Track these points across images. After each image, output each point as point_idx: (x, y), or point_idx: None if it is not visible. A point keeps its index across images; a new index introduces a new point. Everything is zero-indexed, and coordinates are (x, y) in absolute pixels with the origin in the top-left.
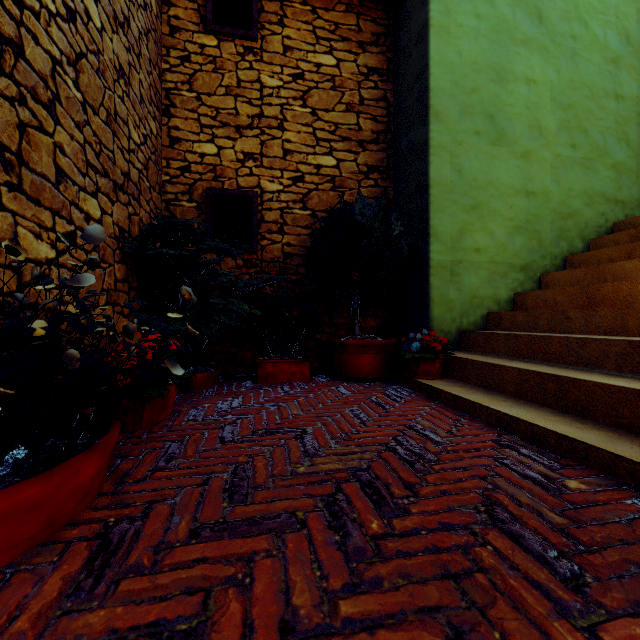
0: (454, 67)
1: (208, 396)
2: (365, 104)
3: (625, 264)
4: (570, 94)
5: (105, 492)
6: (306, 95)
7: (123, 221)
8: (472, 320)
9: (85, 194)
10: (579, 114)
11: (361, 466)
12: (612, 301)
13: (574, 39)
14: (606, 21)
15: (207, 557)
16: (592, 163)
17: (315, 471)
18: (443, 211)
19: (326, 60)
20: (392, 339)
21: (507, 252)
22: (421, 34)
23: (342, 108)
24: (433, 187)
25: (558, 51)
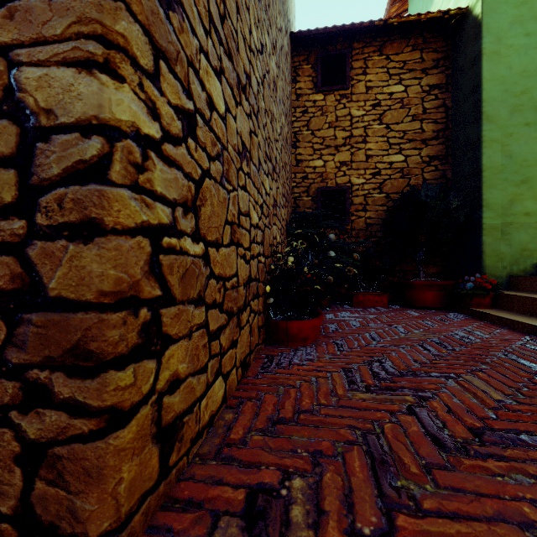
0: (504, 79)
1: (329, 310)
2: (427, 113)
3: None
4: None
5: (320, 334)
6: (382, 116)
7: (286, 216)
8: (522, 268)
9: (282, 209)
10: None
11: (434, 338)
12: None
13: None
14: None
15: (376, 349)
16: None
17: (409, 337)
18: (494, 187)
19: (396, 89)
20: (450, 281)
21: None
22: (475, 60)
23: (409, 119)
24: (485, 171)
25: None
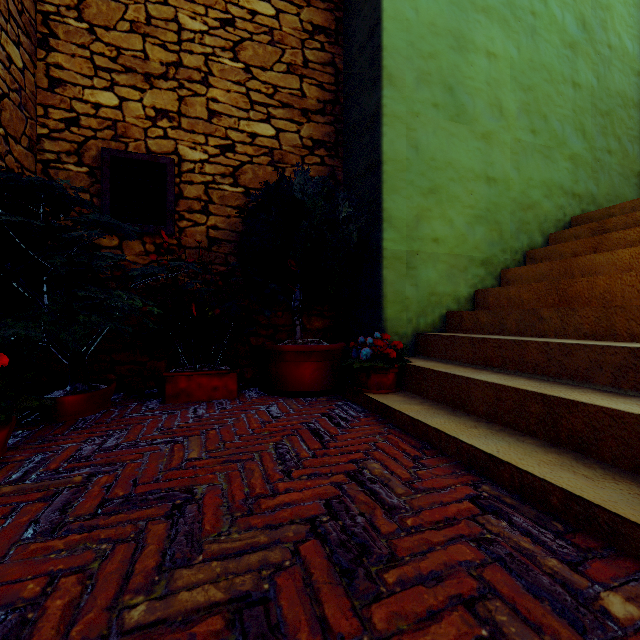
0: (410, 25)
1: (79, 429)
2: (310, 67)
3: (596, 257)
4: (530, 75)
5: None
6: (238, 47)
7: None
8: (430, 321)
9: None
10: (539, 98)
11: (258, 588)
12: (587, 299)
13: (534, 16)
14: (564, 2)
15: None
16: (551, 152)
17: (163, 616)
18: (398, 192)
19: (263, 8)
20: (339, 343)
21: (467, 244)
22: None
23: (282, 68)
24: (386, 163)
25: (518, 26)
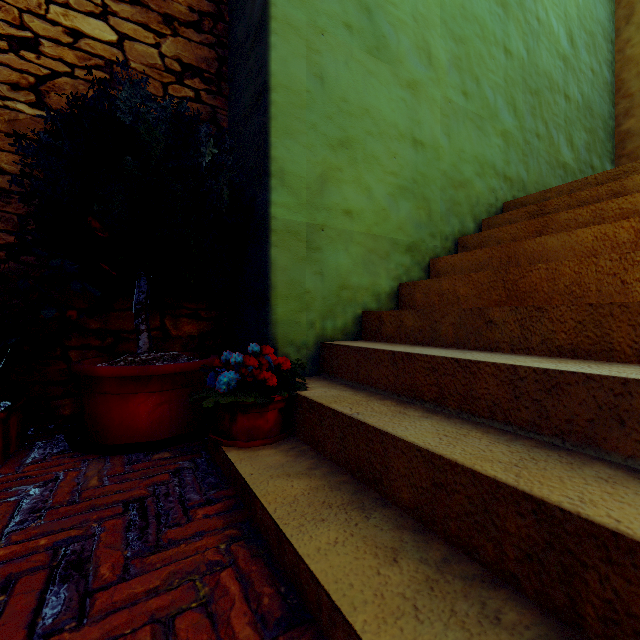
0: None
1: None
2: None
3: (548, 240)
4: (462, 24)
5: None
6: None
7: None
8: (340, 324)
9: None
10: (471, 55)
11: None
12: (546, 294)
13: None
14: None
15: None
16: (483, 123)
17: None
18: (294, 137)
19: None
20: (204, 360)
21: (389, 222)
22: None
23: None
24: (276, 90)
25: None
